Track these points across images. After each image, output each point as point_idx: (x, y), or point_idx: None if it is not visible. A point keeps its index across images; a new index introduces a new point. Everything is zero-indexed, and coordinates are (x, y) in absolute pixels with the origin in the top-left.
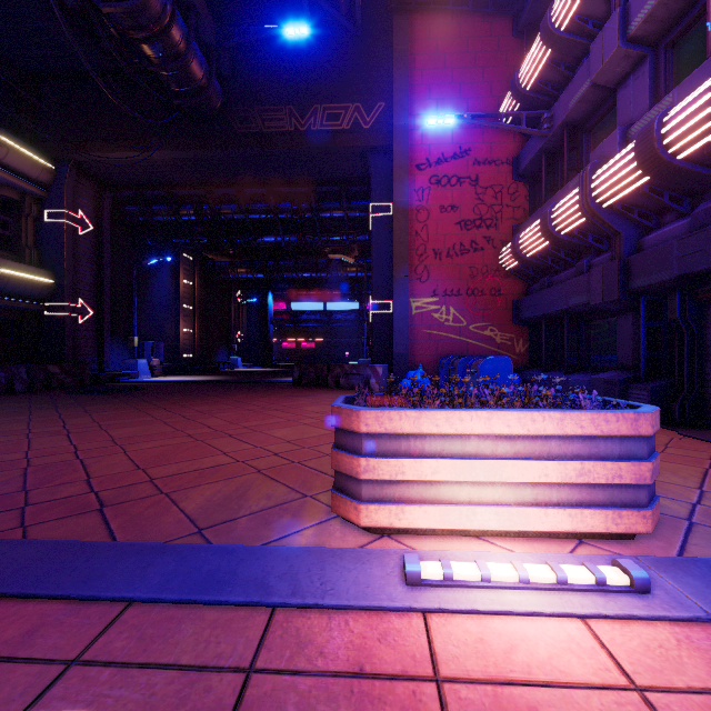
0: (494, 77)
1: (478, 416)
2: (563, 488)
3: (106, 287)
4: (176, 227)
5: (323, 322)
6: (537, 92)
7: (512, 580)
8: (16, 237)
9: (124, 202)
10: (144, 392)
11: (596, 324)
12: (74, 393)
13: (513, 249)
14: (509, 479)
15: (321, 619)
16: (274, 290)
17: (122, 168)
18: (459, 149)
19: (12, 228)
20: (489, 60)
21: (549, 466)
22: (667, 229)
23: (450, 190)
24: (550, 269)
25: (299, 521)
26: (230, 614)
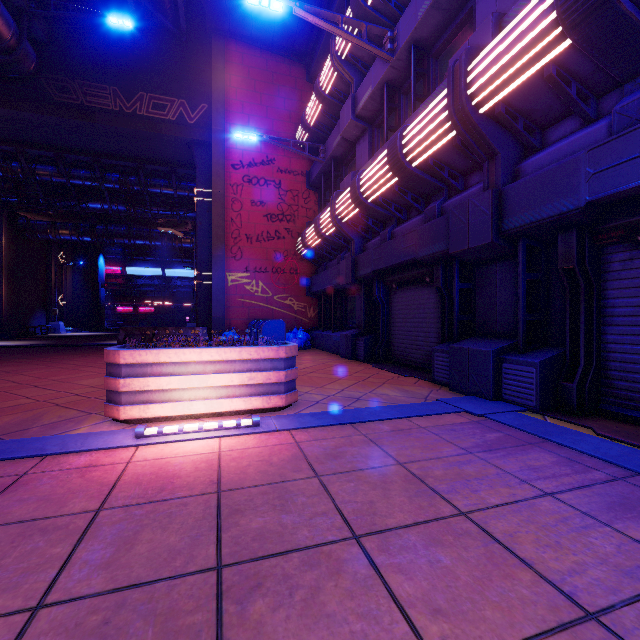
0: (293, 107)
1: (194, 351)
2: (242, 387)
3: None
4: None
5: (162, 288)
6: (318, 129)
7: (195, 429)
8: None
9: None
10: None
11: (350, 298)
12: None
13: (302, 241)
14: (212, 385)
15: (76, 455)
16: (107, 253)
17: None
18: (266, 158)
19: None
20: (289, 94)
21: (234, 376)
22: (373, 241)
23: (259, 189)
24: (327, 257)
25: (80, 425)
26: (16, 462)
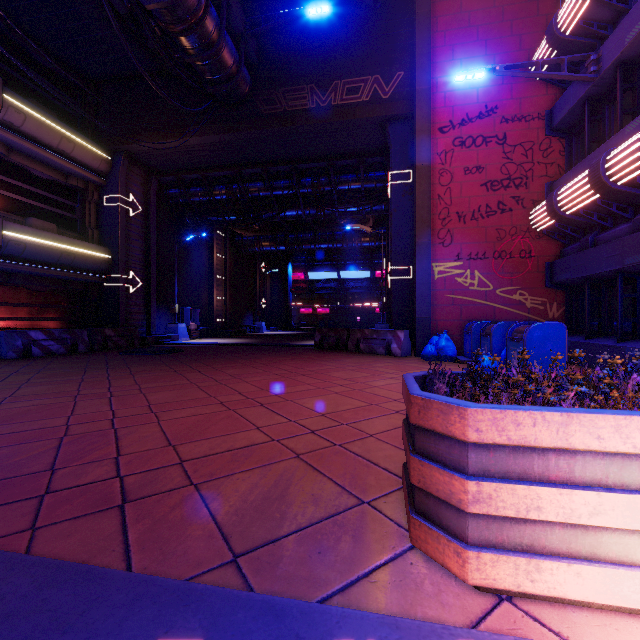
0: (524, 29)
1: None
2: None
3: (152, 260)
4: (210, 206)
5: (337, 290)
6: (578, 35)
7: None
8: (81, 219)
9: (167, 186)
10: (183, 354)
11: None
12: (125, 354)
13: (550, 207)
14: None
15: None
16: (294, 261)
17: (165, 155)
18: (485, 108)
19: (78, 212)
20: (518, 12)
21: None
22: None
23: (475, 151)
24: (594, 226)
25: (364, 551)
26: None
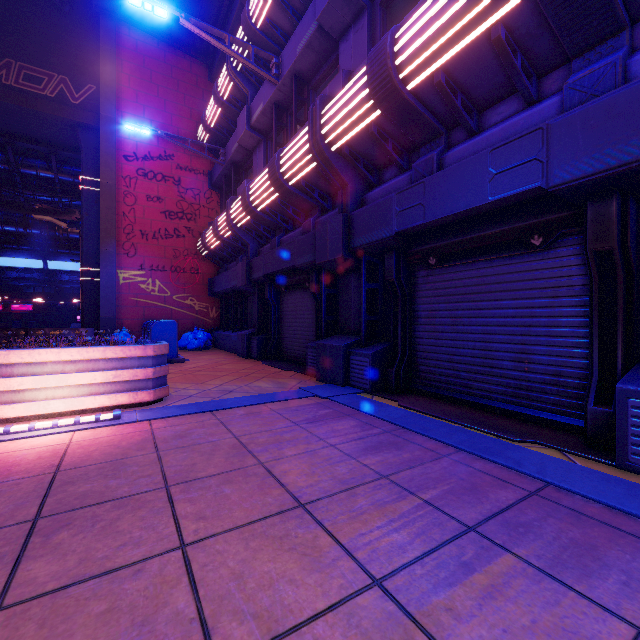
0: (194, 105)
1: (52, 351)
2: (107, 385)
3: None
4: None
5: (44, 282)
6: (219, 131)
7: (49, 426)
8: None
9: None
10: None
11: (250, 299)
12: None
13: (203, 241)
14: (72, 383)
15: None
16: None
17: None
18: (164, 152)
19: None
20: (190, 90)
21: (97, 374)
22: (266, 246)
23: (156, 184)
24: (229, 259)
25: None
26: None
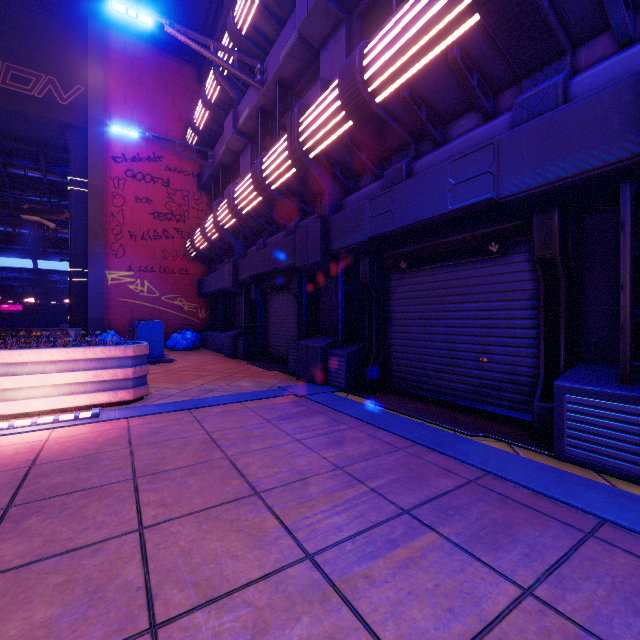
0: (183, 107)
1: (32, 352)
2: (87, 384)
3: None
4: None
5: (33, 282)
6: (207, 133)
7: (28, 424)
8: None
9: None
10: None
11: (238, 300)
12: None
13: (191, 242)
14: (53, 383)
15: None
16: None
17: None
18: (153, 154)
19: None
20: (179, 92)
21: (77, 374)
22: (252, 248)
23: (145, 185)
24: (217, 260)
25: None
26: None
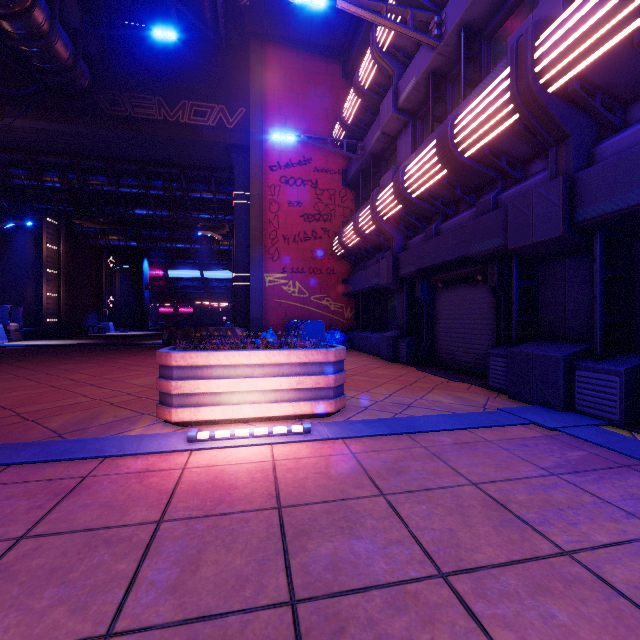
0: (330, 106)
1: (243, 354)
2: (291, 392)
3: None
4: (38, 192)
5: (201, 289)
6: (356, 125)
7: (246, 435)
8: None
9: None
10: (2, 356)
11: (390, 298)
12: None
13: (340, 240)
14: (260, 388)
15: (133, 458)
16: (151, 257)
17: None
18: (303, 158)
19: None
20: (326, 92)
21: (282, 380)
22: (416, 238)
23: (296, 189)
24: (365, 256)
25: (134, 425)
26: (77, 463)
